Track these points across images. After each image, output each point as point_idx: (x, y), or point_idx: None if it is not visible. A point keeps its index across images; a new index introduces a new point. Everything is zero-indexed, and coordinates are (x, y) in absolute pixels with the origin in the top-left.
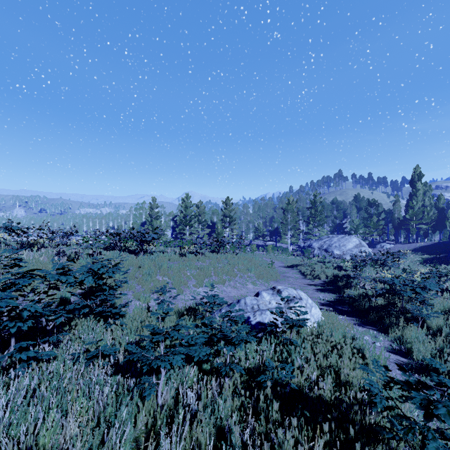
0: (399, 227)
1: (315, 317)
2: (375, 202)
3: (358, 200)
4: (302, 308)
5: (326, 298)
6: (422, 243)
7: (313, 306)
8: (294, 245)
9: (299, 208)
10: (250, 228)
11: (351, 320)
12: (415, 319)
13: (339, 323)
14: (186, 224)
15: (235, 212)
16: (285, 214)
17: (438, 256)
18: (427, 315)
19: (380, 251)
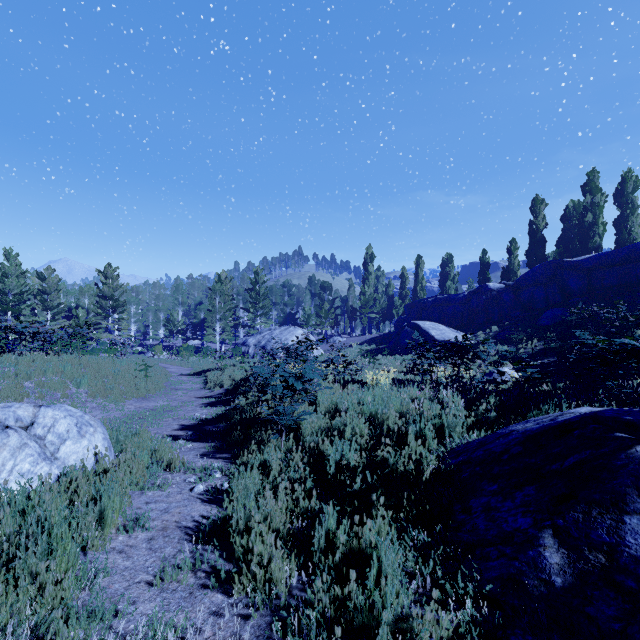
0: (353, 317)
1: (72, 461)
2: (329, 286)
3: (313, 283)
4: (4, 448)
5: (204, 415)
6: (373, 335)
7: (72, 438)
8: (232, 345)
9: (239, 291)
10: (161, 320)
11: (203, 448)
12: (292, 428)
13: (126, 463)
14: (4, 309)
15: (125, 291)
16: (212, 297)
17: (381, 347)
18: (292, 419)
19: (297, 337)
